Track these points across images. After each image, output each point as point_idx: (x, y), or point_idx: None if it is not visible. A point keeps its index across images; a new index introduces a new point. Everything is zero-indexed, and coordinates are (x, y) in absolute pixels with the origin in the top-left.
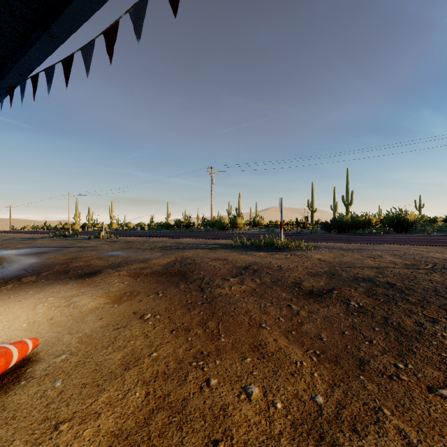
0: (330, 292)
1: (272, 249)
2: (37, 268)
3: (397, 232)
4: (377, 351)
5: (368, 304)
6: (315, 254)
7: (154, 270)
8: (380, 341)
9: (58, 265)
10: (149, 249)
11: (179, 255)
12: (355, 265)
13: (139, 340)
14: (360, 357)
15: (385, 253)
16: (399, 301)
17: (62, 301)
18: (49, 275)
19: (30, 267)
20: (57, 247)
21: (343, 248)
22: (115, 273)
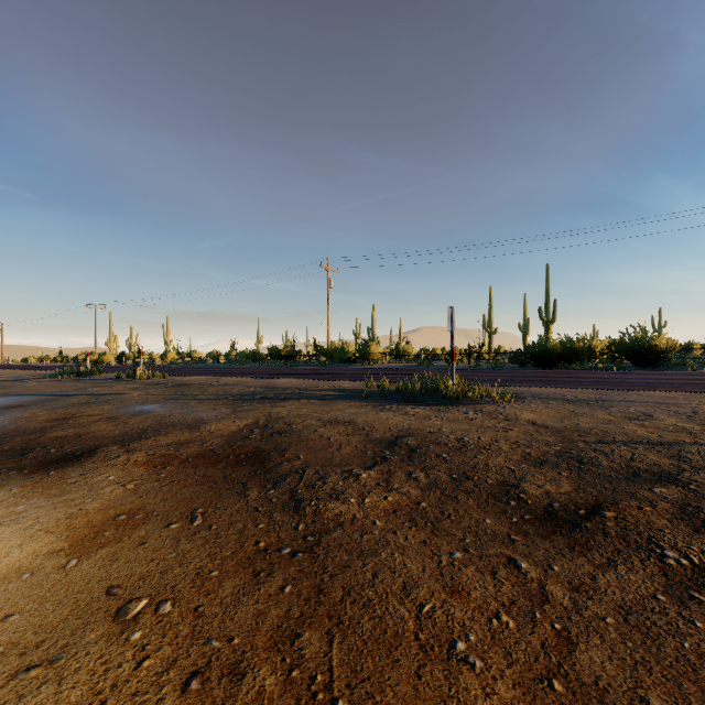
0: (595, 514)
1: (436, 400)
2: None
3: (638, 368)
4: None
5: None
6: (521, 411)
7: (206, 448)
8: None
9: (21, 435)
10: (212, 400)
11: (263, 413)
12: (611, 436)
13: None
14: None
15: (656, 410)
16: None
17: None
18: None
19: None
20: (51, 395)
21: (567, 398)
22: (119, 457)
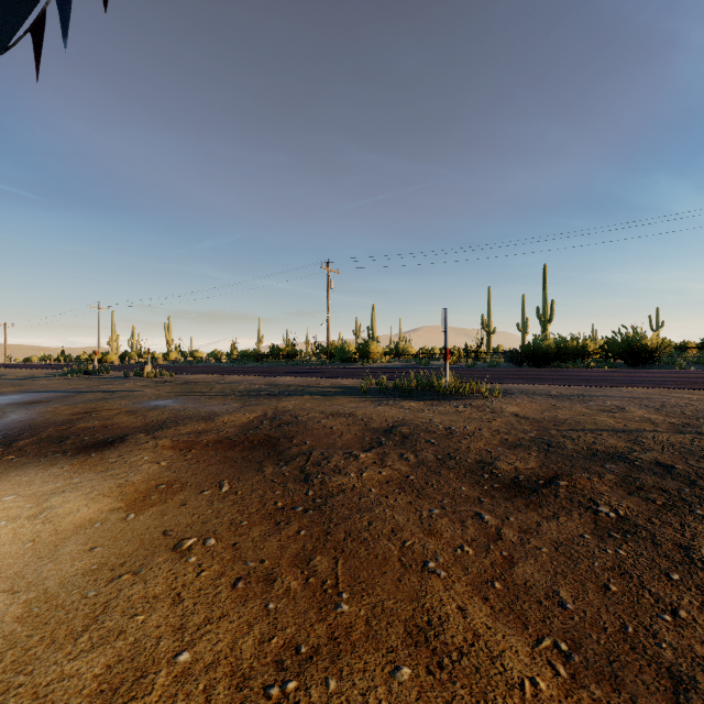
0: (552, 483)
1: (430, 396)
2: (14, 432)
3: (630, 367)
4: (700, 644)
5: (635, 511)
6: (507, 405)
7: (222, 436)
8: (696, 613)
9: (53, 426)
10: (220, 396)
11: (270, 407)
12: (582, 425)
13: (157, 612)
14: (666, 663)
15: (629, 404)
16: (696, 504)
17: (28, 505)
18: (29, 446)
19: (3, 429)
20: (67, 392)
21: (552, 393)
22: (149, 442)
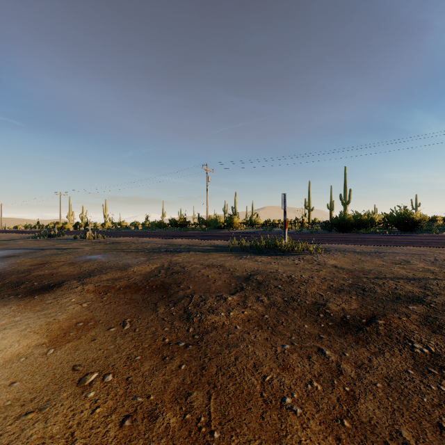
0: (372, 322)
1: (275, 252)
2: None
3: (402, 232)
4: None
5: (443, 348)
6: (328, 259)
7: (131, 282)
8: None
9: (16, 274)
10: (134, 252)
11: (166, 260)
12: (383, 274)
13: None
14: None
15: (412, 258)
16: None
17: None
18: None
19: None
20: (33, 249)
21: (357, 251)
22: (77, 287)
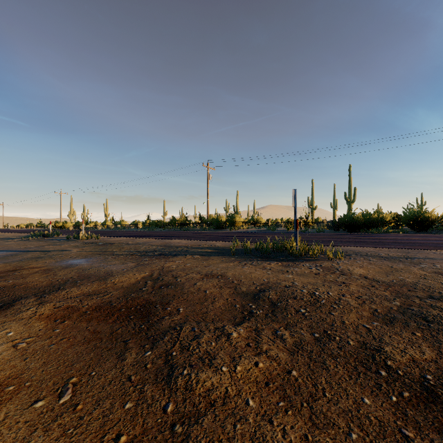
0: None
1: (285, 257)
2: None
3: (416, 232)
4: None
5: None
6: (352, 267)
7: (105, 300)
8: None
9: None
10: (124, 255)
11: (157, 267)
12: (437, 291)
13: None
14: None
15: None
16: None
17: None
18: None
19: None
20: (16, 251)
21: (382, 255)
22: (28, 311)
